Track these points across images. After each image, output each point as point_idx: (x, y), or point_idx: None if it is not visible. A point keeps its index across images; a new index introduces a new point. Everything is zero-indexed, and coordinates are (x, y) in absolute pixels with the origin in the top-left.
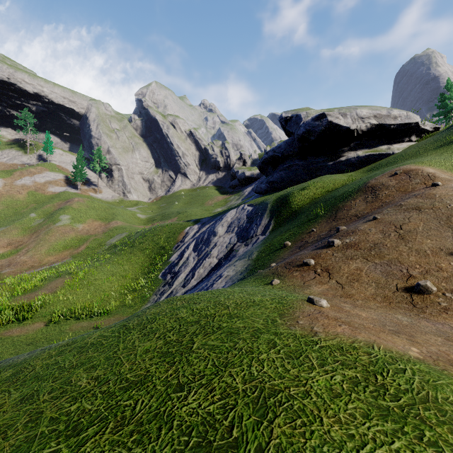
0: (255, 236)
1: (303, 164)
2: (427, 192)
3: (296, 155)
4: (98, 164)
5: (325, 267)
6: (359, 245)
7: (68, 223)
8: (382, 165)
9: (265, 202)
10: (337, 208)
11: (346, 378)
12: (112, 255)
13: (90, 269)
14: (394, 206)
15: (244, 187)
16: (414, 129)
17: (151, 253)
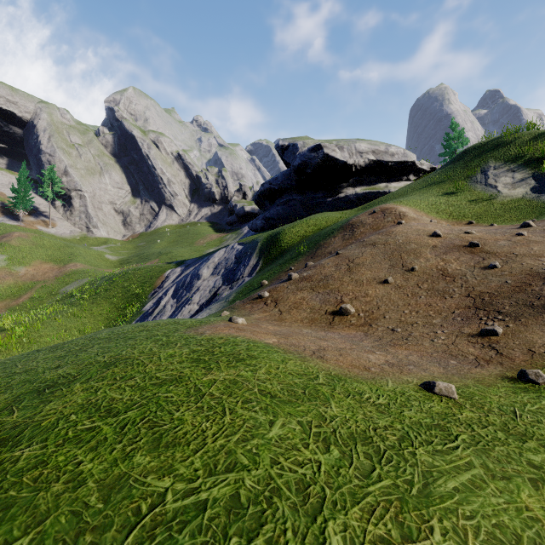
0: (242, 277)
1: (301, 199)
2: (389, 229)
3: (294, 189)
4: (49, 188)
5: (275, 298)
6: (313, 277)
7: (3, 265)
8: (375, 204)
9: (256, 240)
10: (318, 246)
11: (192, 350)
12: (66, 305)
13: (33, 323)
14: (358, 242)
15: (244, 224)
16: (411, 168)
17: (121, 302)
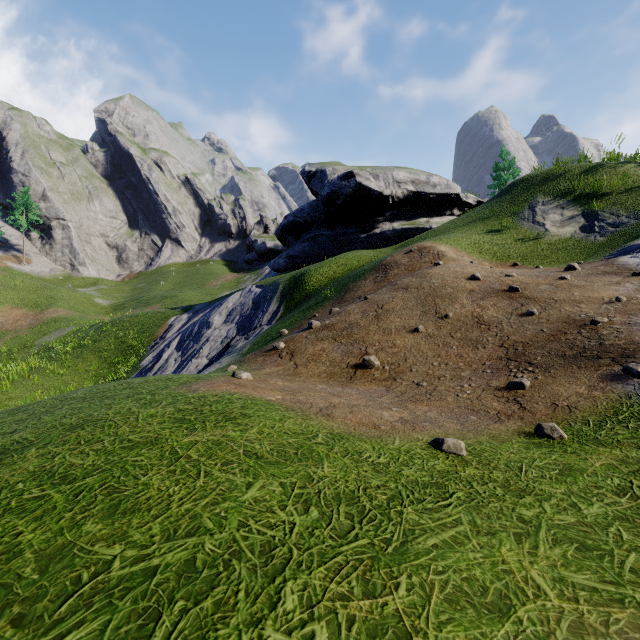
0: (260, 326)
1: (331, 235)
2: (425, 271)
3: (322, 222)
4: (23, 216)
5: (292, 350)
6: (336, 326)
7: None
8: (413, 242)
9: (277, 282)
10: (347, 289)
11: (178, 409)
12: (43, 360)
13: (0, 383)
14: (390, 285)
15: (265, 263)
16: (455, 201)
17: (113, 355)
